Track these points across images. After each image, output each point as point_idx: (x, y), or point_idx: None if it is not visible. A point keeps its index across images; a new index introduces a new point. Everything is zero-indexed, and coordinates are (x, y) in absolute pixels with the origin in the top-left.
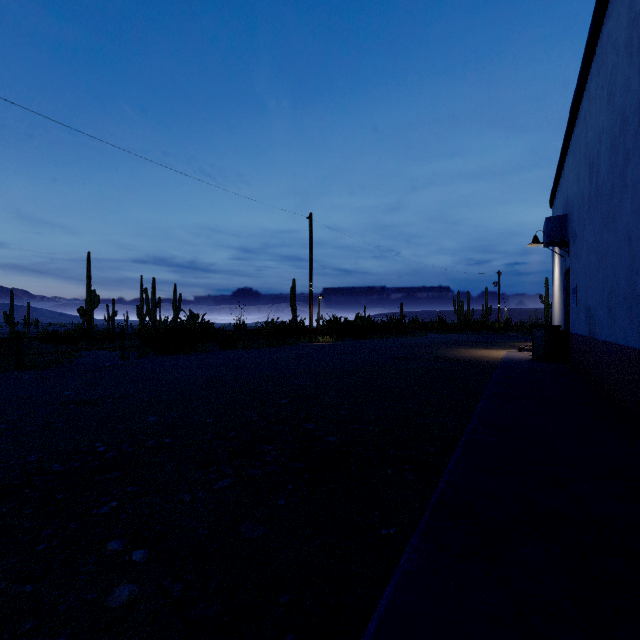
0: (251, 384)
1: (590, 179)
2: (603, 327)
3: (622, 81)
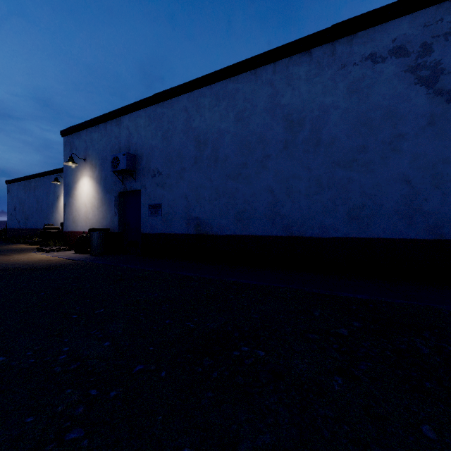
0: (40, 446)
1: (200, 148)
2: (228, 228)
3: (261, 122)
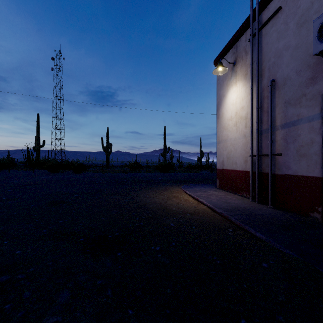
0: None
1: None
2: None
3: None
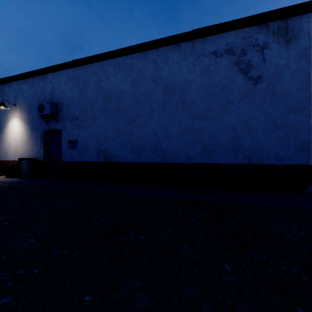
0: None
1: (107, 102)
2: (126, 157)
3: (149, 87)
